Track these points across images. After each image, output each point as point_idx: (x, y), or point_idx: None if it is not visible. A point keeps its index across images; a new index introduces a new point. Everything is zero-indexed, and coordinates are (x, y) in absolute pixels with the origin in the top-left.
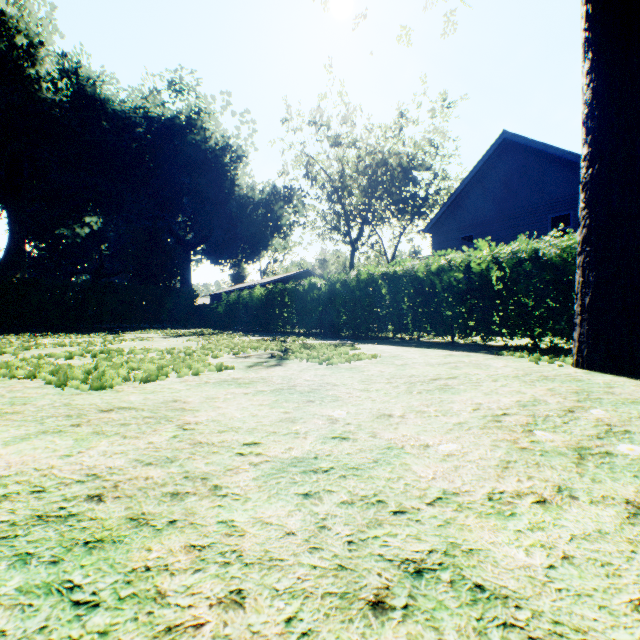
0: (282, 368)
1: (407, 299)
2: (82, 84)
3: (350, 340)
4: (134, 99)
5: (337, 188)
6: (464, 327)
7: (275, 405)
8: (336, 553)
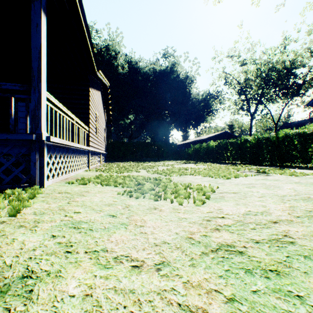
0: (275, 176)
1: None
2: (132, 64)
3: (275, 167)
4: (149, 65)
5: (243, 87)
6: None
7: (309, 186)
8: None
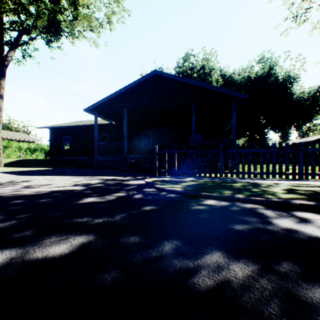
0: None
1: None
2: (227, 78)
3: None
4: (242, 74)
5: None
6: None
7: None
8: None
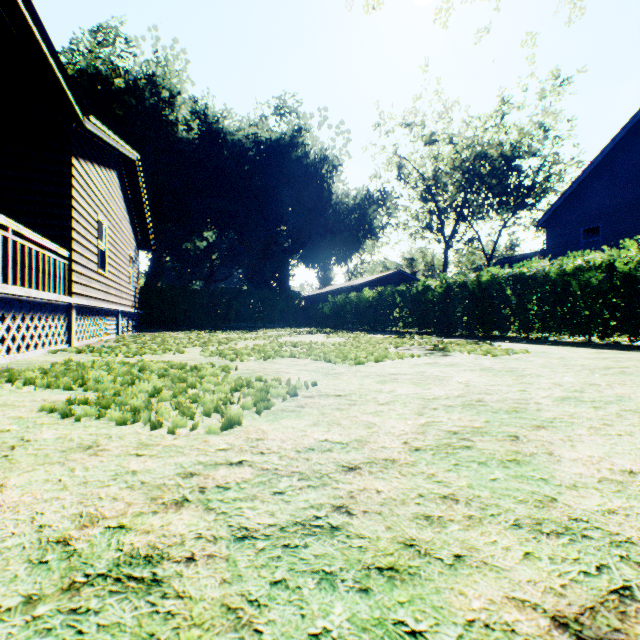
0: (456, 357)
1: (536, 299)
2: (209, 122)
3: (474, 339)
4: (246, 127)
5: (431, 186)
6: (605, 327)
7: (499, 376)
8: (638, 420)
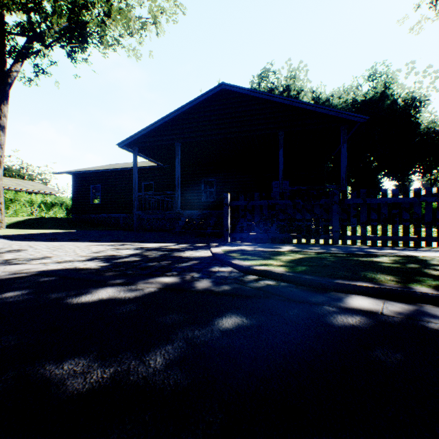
0: None
1: None
2: (322, 102)
3: None
4: (344, 96)
5: None
6: None
7: None
8: None
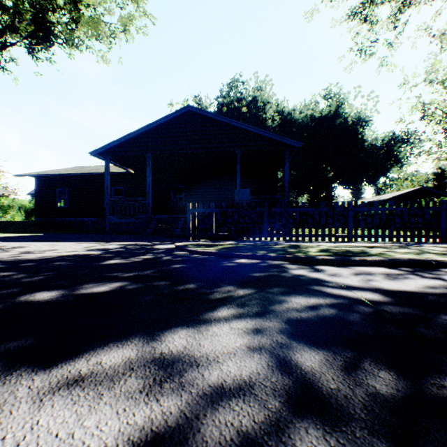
0: None
1: None
2: (285, 116)
3: None
4: (305, 111)
5: None
6: None
7: None
8: None
